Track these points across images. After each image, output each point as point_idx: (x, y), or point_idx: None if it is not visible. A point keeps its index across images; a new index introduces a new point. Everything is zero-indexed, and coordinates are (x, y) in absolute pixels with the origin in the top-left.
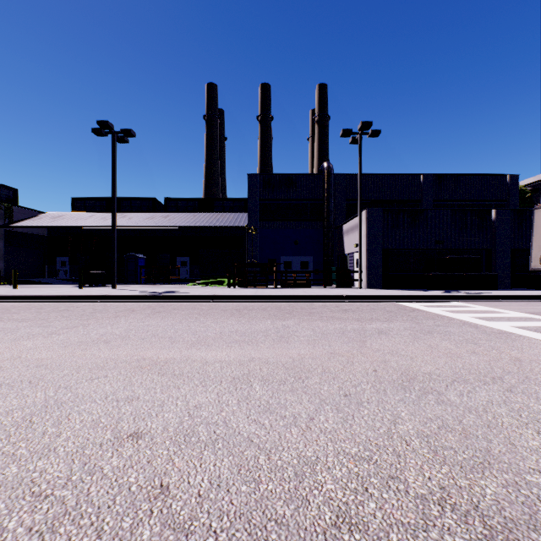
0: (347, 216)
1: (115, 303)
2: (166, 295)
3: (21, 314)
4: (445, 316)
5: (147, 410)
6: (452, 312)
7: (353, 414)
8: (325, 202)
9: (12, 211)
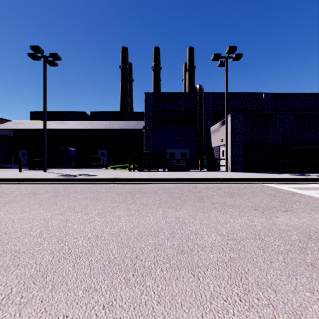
0: (212, 122)
1: (30, 185)
2: (75, 178)
3: None
4: None
5: None
6: None
7: None
8: (197, 111)
9: None
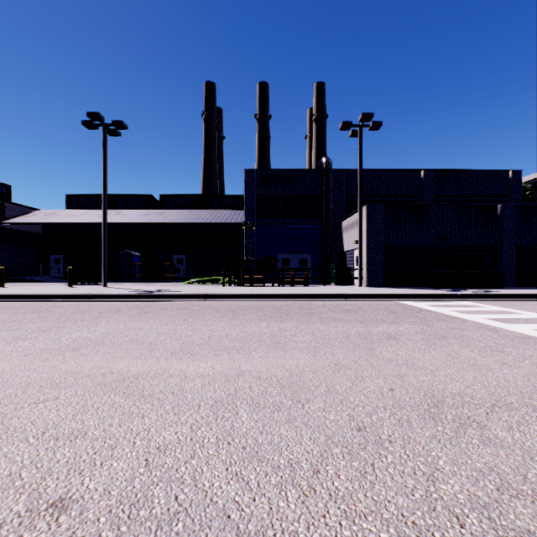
0: (346, 213)
1: (102, 303)
2: (156, 294)
3: None
4: (456, 317)
5: (91, 455)
6: (463, 312)
7: (373, 463)
8: (323, 198)
9: (4, 208)
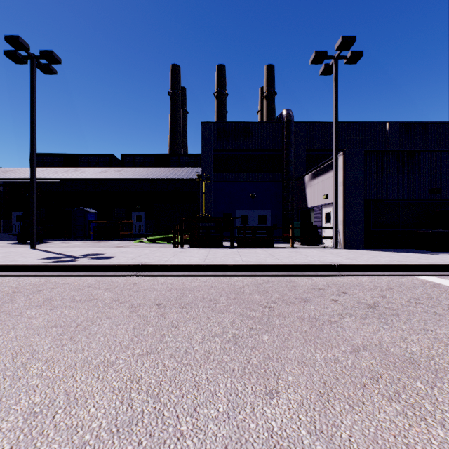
0: (307, 168)
1: None
2: (68, 264)
3: None
4: None
5: None
6: None
7: None
8: (284, 151)
9: None
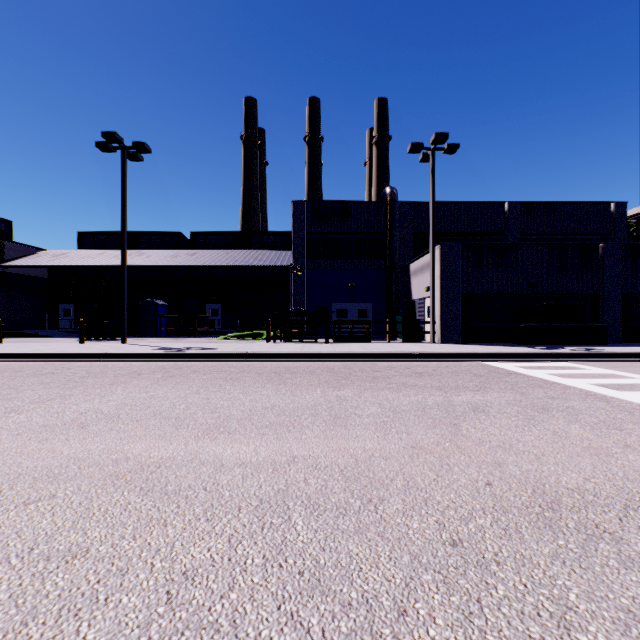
0: (414, 254)
1: (119, 364)
2: (186, 352)
3: None
4: (555, 383)
5: (93, 585)
6: (562, 376)
7: (479, 598)
8: (387, 236)
9: (3, 248)
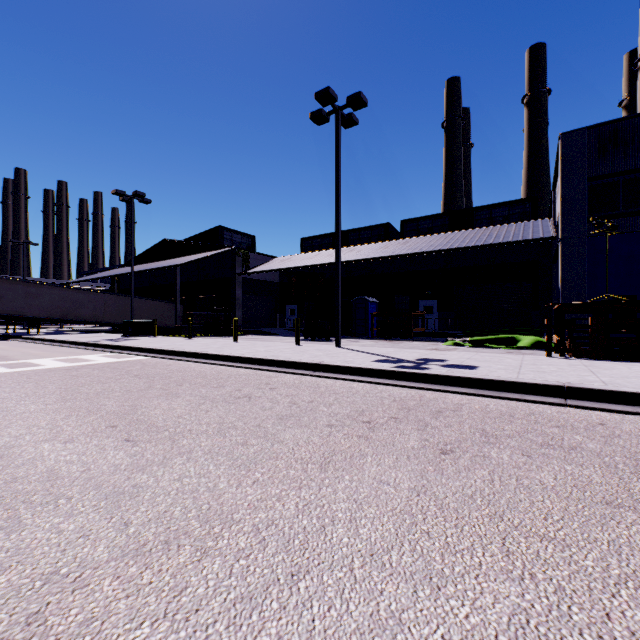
0: None
1: (334, 384)
2: (431, 373)
3: (176, 400)
4: None
5: None
6: None
7: None
8: None
9: (248, 258)
